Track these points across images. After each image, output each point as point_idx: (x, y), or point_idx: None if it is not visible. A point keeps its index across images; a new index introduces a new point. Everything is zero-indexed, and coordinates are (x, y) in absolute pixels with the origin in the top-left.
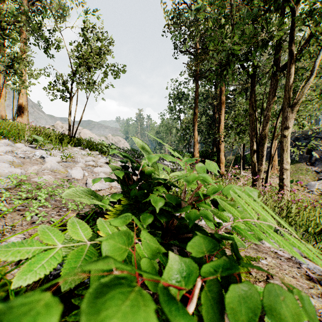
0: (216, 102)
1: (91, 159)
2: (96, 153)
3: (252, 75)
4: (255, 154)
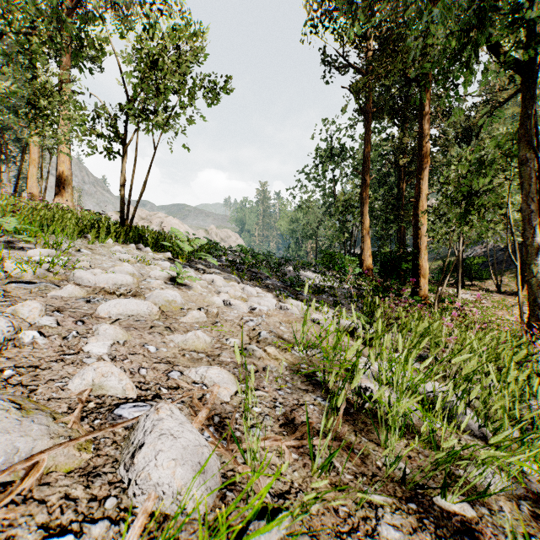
0: (406, 159)
1: (128, 272)
2: (166, 257)
3: (528, 64)
4: (539, 256)
